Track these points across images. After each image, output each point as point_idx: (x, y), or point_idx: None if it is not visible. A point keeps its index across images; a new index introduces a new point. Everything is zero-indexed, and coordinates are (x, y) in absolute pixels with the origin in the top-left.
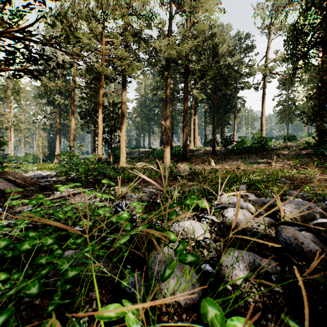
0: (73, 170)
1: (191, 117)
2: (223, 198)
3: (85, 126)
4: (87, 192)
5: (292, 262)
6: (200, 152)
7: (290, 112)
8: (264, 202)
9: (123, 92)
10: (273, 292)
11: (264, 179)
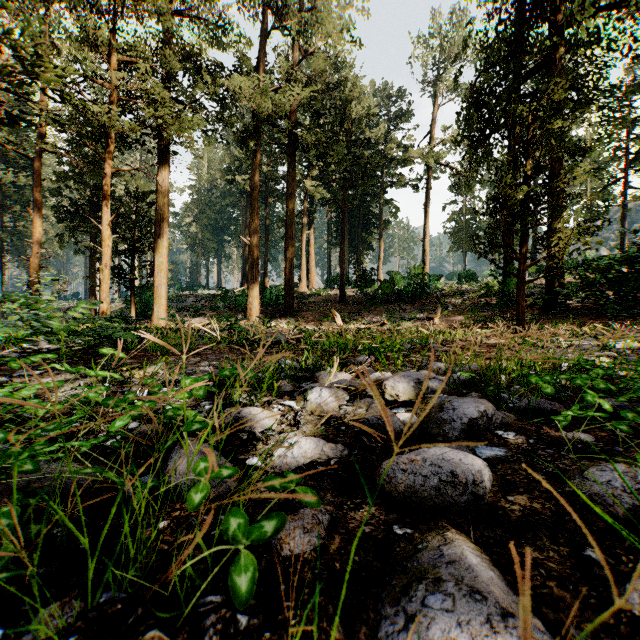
0: (39, 335)
1: (302, 231)
2: (321, 376)
3: (70, 238)
4: (69, 369)
5: (364, 444)
6: (318, 298)
7: (469, 232)
8: (379, 379)
9: (160, 171)
10: (324, 475)
11: (408, 345)
